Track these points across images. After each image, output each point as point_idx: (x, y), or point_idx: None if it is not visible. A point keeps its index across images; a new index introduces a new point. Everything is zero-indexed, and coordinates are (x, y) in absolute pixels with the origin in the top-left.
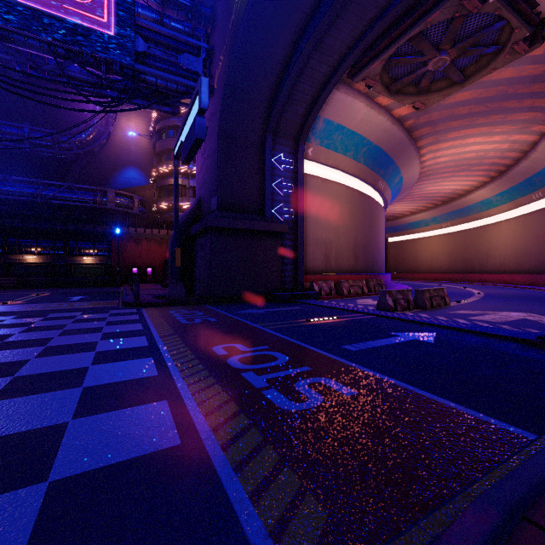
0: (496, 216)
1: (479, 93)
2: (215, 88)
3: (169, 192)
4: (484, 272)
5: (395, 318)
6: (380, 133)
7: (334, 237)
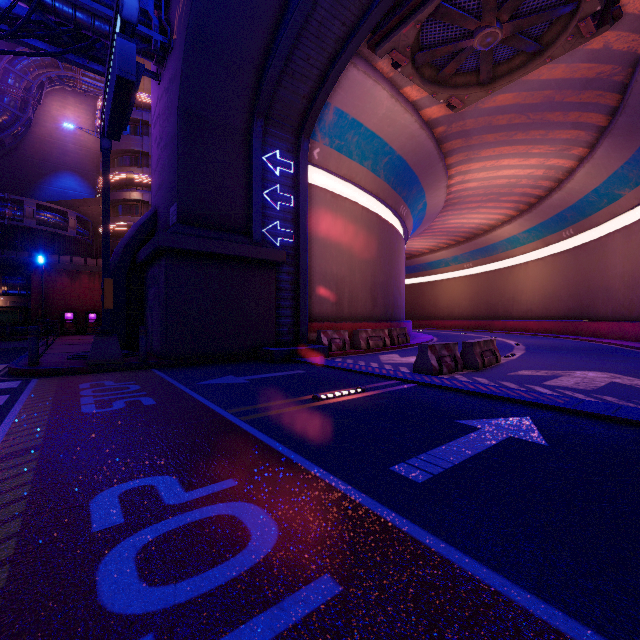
0: (522, 256)
1: (522, 97)
2: (174, 40)
3: (124, 210)
4: (510, 320)
5: (449, 387)
6: (405, 139)
7: (347, 272)
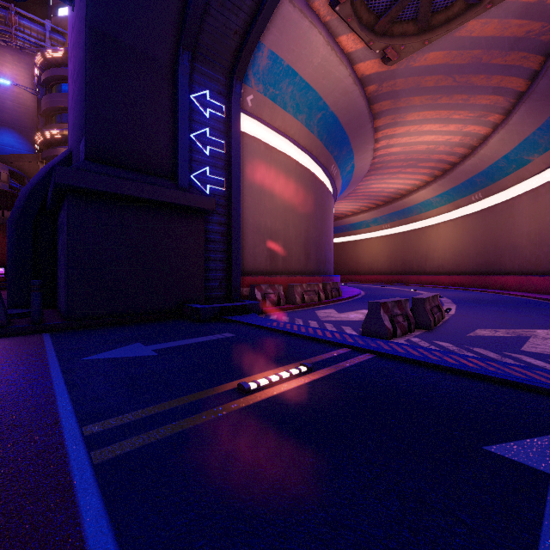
0: (434, 218)
1: (452, 56)
2: None
3: None
4: (423, 274)
5: (421, 361)
6: (339, 94)
7: (281, 226)
